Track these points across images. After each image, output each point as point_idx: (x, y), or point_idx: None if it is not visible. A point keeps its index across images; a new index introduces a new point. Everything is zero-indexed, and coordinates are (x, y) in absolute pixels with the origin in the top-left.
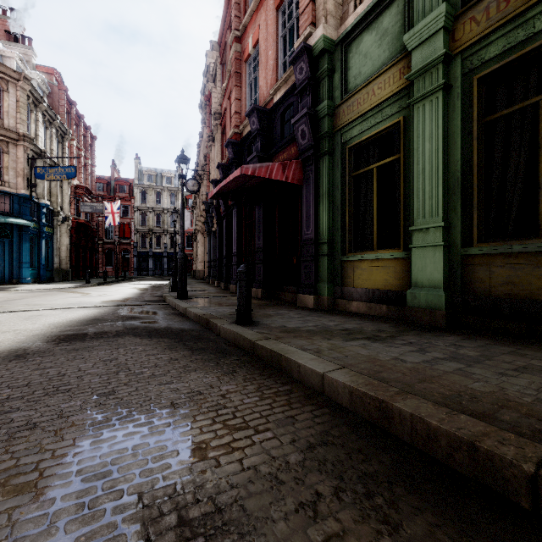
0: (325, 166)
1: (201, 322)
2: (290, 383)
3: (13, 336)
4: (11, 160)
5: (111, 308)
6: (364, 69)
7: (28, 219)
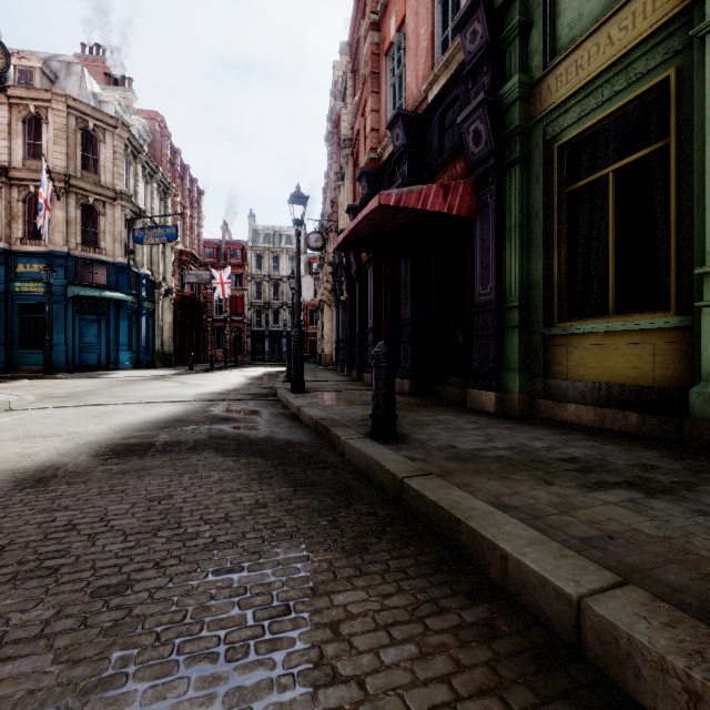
0: (515, 182)
1: (317, 430)
2: (484, 596)
3: (60, 443)
4: (108, 223)
5: (203, 404)
6: (589, 5)
7: (126, 293)
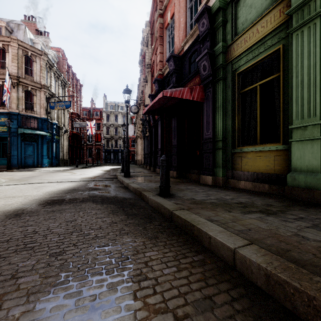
0: (220, 88)
1: (136, 193)
2: (202, 252)
3: (22, 200)
4: (37, 99)
5: (84, 182)
6: (249, 16)
7: (46, 131)
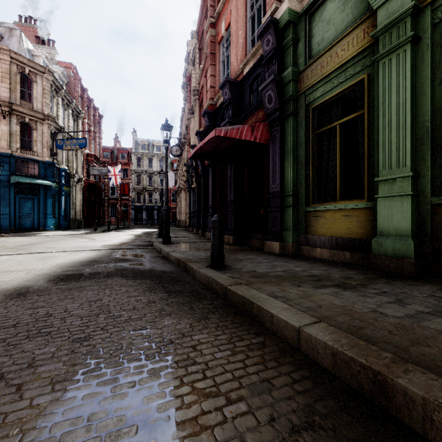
0: (290, 126)
1: (180, 265)
2: (262, 333)
3: (23, 275)
4: (39, 135)
5: (108, 251)
6: (327, 34)
7: (51, 181)
